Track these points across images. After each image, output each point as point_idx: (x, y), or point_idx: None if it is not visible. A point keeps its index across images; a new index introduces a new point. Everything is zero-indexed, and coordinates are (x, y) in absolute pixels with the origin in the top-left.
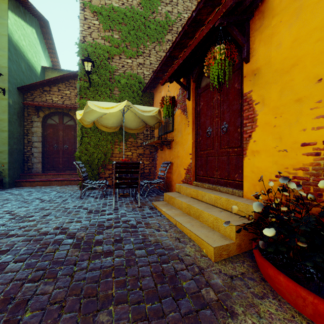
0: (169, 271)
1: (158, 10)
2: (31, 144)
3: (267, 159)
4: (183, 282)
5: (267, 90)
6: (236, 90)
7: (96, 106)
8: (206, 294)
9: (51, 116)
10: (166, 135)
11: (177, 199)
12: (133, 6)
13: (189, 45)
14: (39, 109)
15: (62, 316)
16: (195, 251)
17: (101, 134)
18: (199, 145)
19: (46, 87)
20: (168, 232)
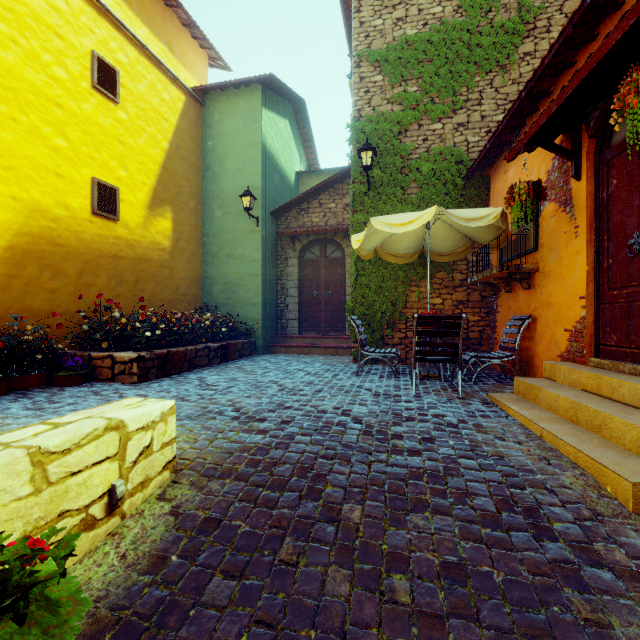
0: (525, 501)
1: (499, 1)
2: (285, 292)
3: None
4: (552, 521)
5: None
6: None
7: (384, 224)
8: (605, 552)
9: (310, 247)
10: (519, 260)
11: (546, 391)
12: (445, 20)
13: (575, 73)
14: (295, 239)
15: (365, 501)
16: (584, 485)
17: (386, 269)
18: (606, 277)
19: (303, 204)
20: (523, 445)
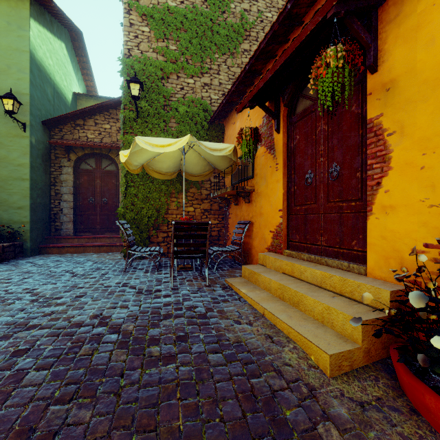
0: (263, 391)
1: (230, 9)
2: (60, 197)
3: (408, 219)
4: (285, 410)
5: (408, 113)
6: (354, 115)
7: (148, 143)
8: (326, 433)
9: (86, 159)
10: (242, 183)
11: (263, 276)
12: (196, 5)
13: (283, 51)
14: (70, 150)
15: None
16: (298, 359)
17: (152, 183)
18: (293, 197)
19: (79, 120)
20: (253, 326)
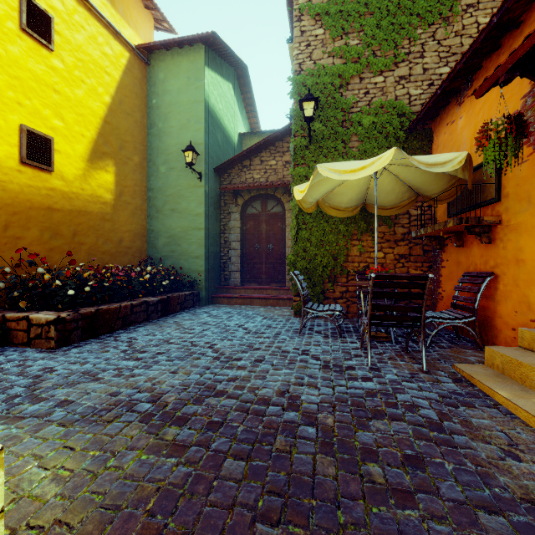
0: None
1: None
2: (228, 245)
3: None
4: None
5: None
6: None
7: (333, 171)
8: None
9: (252, 202)
10: (472, 212)
11: None
12: None
13: None
14: (237, 194)
15: None
16: None
17: (327, 222)
18: None
19: (245, 161)
20: None
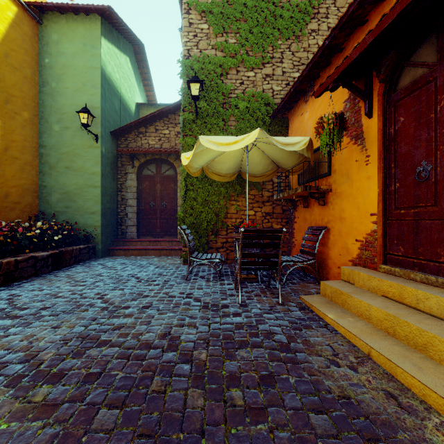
0: None
1: None
2: (125, 202)
3: None
4: None
5: None
6: None
7: (212, 142)
8: None
9: (147, 165)
10: (314, 182)
11: (357, 299)
12: None
13: None
14: (133, 157)
15: None
16: None
17: (211, 185)
18: (393, 198)
19: (141, 128)
20: (359, 372)
